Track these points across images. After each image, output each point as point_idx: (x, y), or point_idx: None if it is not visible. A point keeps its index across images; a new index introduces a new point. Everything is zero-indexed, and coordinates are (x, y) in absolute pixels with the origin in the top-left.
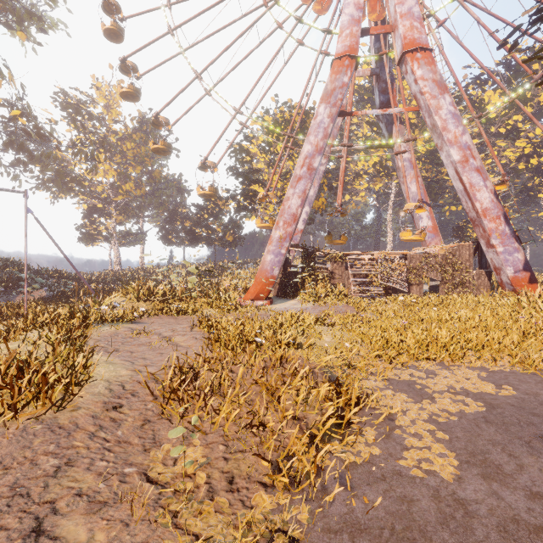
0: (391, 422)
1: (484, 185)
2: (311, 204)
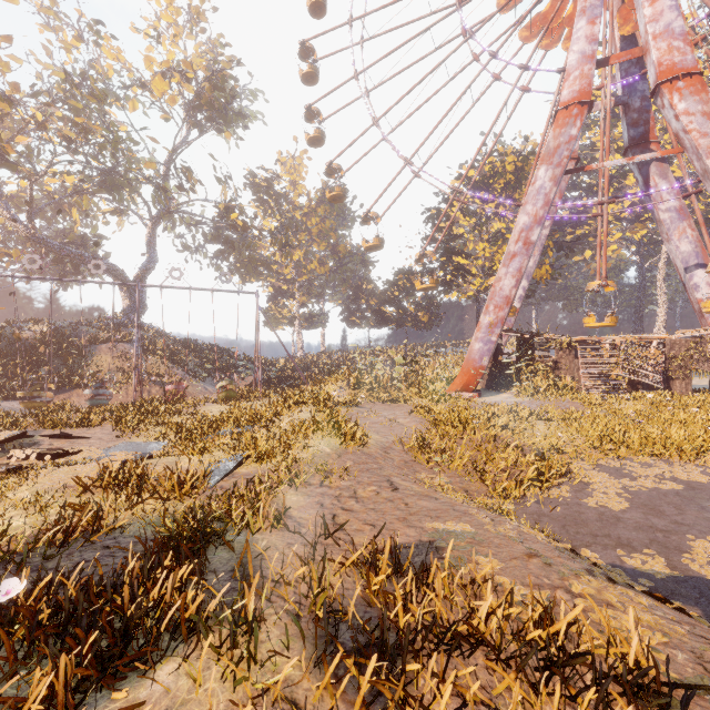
0: (586, 486)
1: None
2: (530, 276)
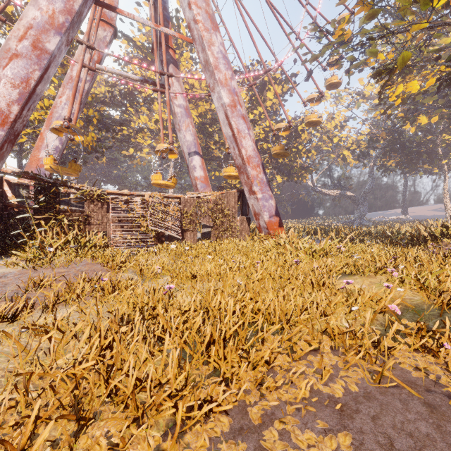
0: None
1: (248, 133)
2: None
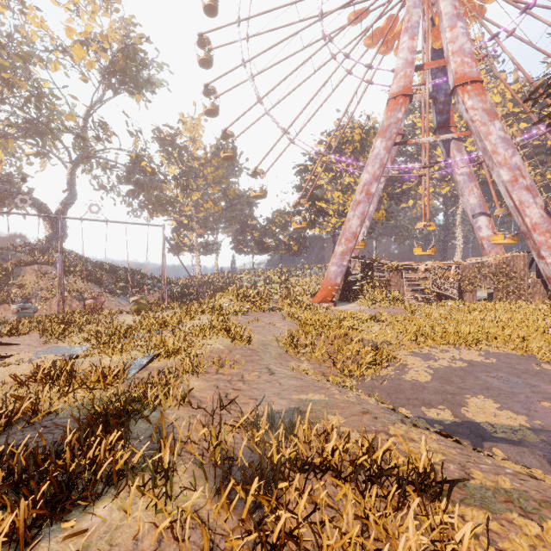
0: (405, 366)
1: (533, 202)
2: (371, 218)
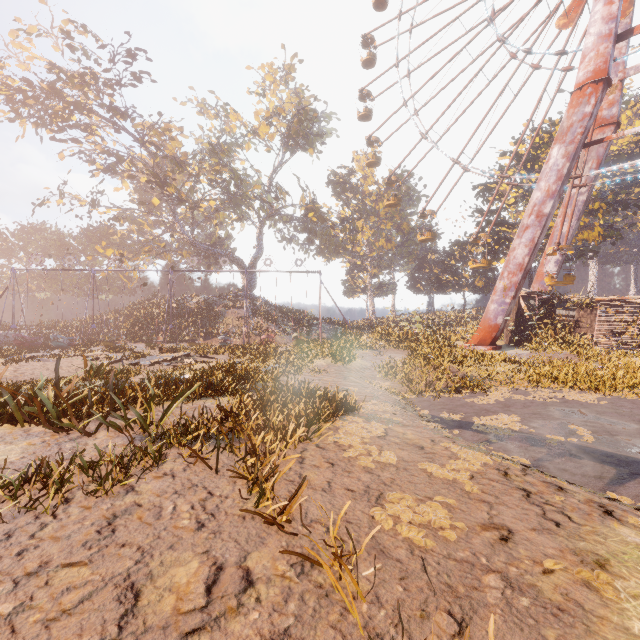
0: (483, 395)
1: None
2: (567, 241)
